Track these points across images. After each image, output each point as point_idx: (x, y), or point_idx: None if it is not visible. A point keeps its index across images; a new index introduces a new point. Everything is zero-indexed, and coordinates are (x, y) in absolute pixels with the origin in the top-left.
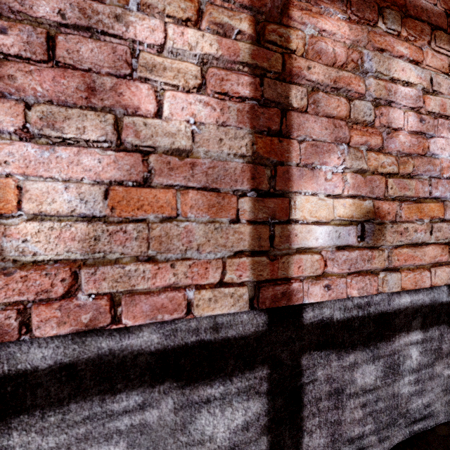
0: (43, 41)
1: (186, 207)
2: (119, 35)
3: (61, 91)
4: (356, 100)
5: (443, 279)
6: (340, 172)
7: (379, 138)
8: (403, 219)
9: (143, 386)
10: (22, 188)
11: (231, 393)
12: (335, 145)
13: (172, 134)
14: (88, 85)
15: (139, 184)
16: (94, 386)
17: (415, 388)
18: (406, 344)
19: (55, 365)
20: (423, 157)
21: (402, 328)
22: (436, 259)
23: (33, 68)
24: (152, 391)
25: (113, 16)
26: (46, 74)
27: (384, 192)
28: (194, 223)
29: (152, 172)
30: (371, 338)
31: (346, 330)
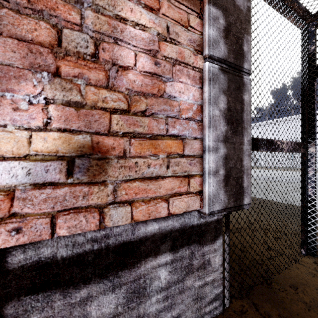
0: None
1: None
2: None
3: None
4: (67, 30)
5: (182, 207)
6: (41, 103)
7: (101, 73)
8: (135, 154)
9: None
10: None
11: None
12: (32, 72)
13: None
14: None
15: None
16: None
17: (164, 304)
18: (153, 267)
19: None
20: (159, 98)
21: (149, 253)
22: (174, 190)
23: None
24: None
25: None
26: None
27: (108, 127)
28: None
29: None
30: (110, 269)
31: (75, 266)
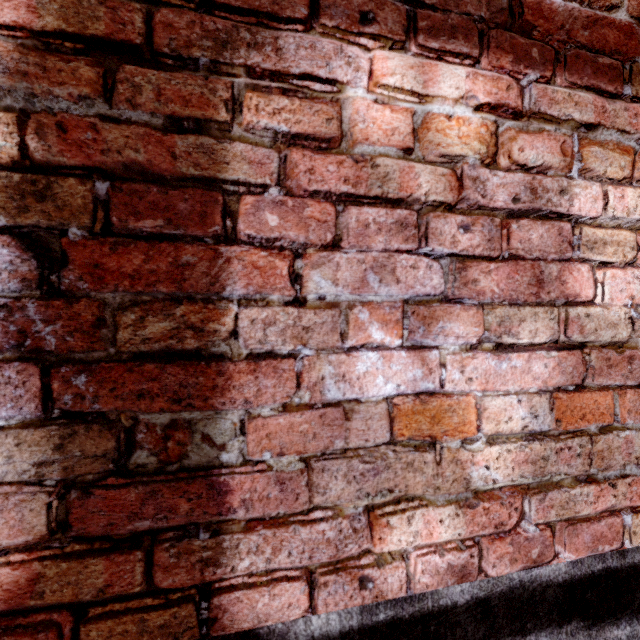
0: (495, 232)
1: (622, 410)
2: (560, 210)
3: (510, 287)
4: None
5: None
6: None
7: None
8: None
9: (551, 625)
10: (478, 405)
11: (637, 635)
12: None
13: (608, 321)
14: (533, 275)
15: (578, 387)
16: (506, 625)
17: None
18: None
19: (471, 601)
20: None
21: None
22: None
23: (487, 265)
24: (559, 632)
25: (555, 188)
26: (498, 269)
27: None
28: (629, 430)
29: (589, 371)
30: None
31: None
